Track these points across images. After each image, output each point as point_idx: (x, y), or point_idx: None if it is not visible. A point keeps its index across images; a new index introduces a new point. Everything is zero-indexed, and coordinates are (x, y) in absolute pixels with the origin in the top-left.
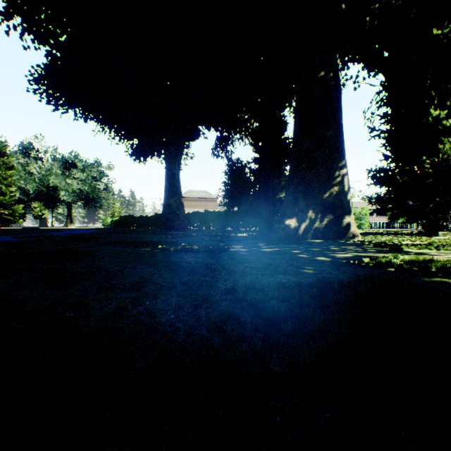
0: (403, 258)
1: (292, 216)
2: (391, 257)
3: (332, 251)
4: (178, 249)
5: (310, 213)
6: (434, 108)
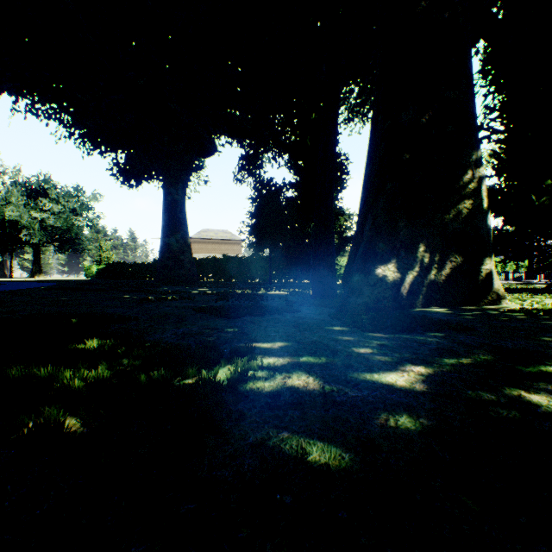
0: None
1: (389, 258)
2: None
3: None
4: None
5: (421, 253)
6: None
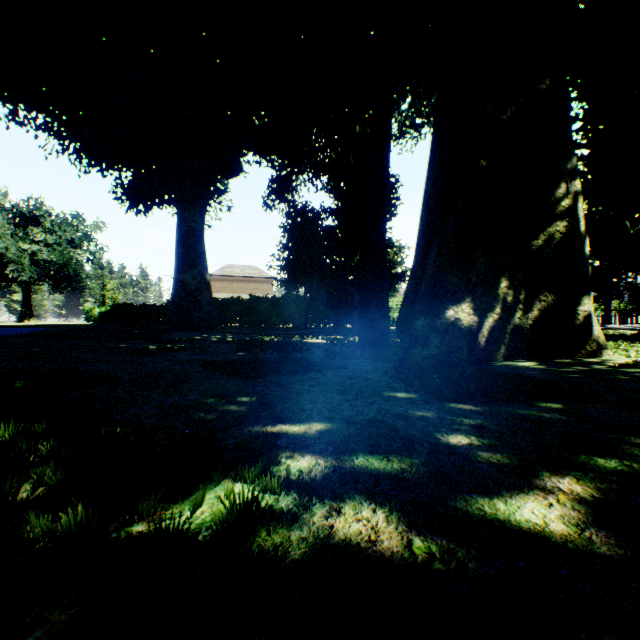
0: None
1: (463, 296)
2: None
3: None
4: None
5: (503, 289)
6: None
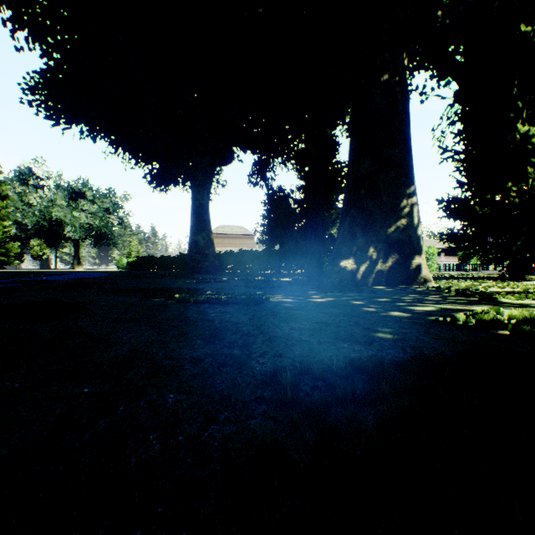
0: (510, 313)
1: (349, 256)
2: (493, 312)
3: (405, 302)
4: (201, 299)
5: (371, 253)
6: (521, 124)
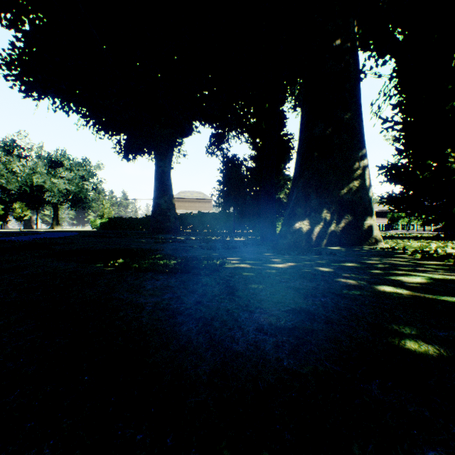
0: None
1: (303, 217)
2: None
3: (379, 268)
4: (144, 266)
5: (325, 214)
6: None
